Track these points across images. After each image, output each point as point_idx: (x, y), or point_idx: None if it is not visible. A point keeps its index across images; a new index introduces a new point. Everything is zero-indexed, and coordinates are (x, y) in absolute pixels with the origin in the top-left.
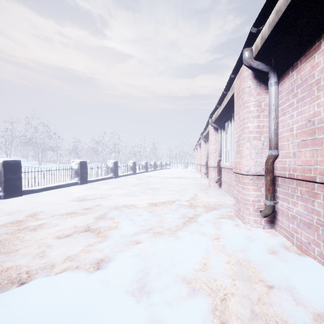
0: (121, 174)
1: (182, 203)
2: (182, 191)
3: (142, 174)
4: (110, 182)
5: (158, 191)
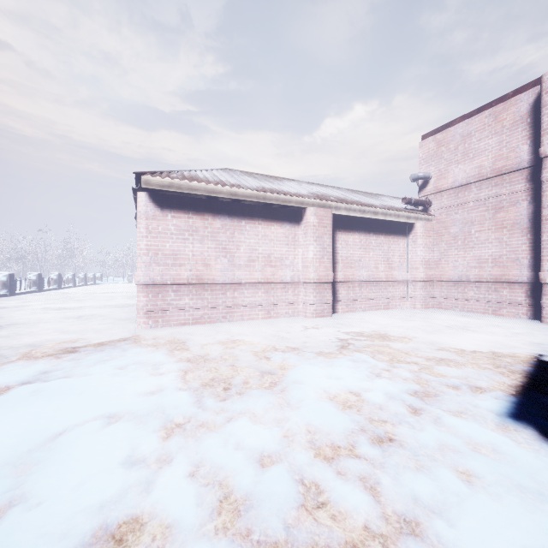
0: (18, 292)
1: (107, 304)
2: (110, 300)
3: (53, 292)
4: (9, 299)
5: (84, 301)
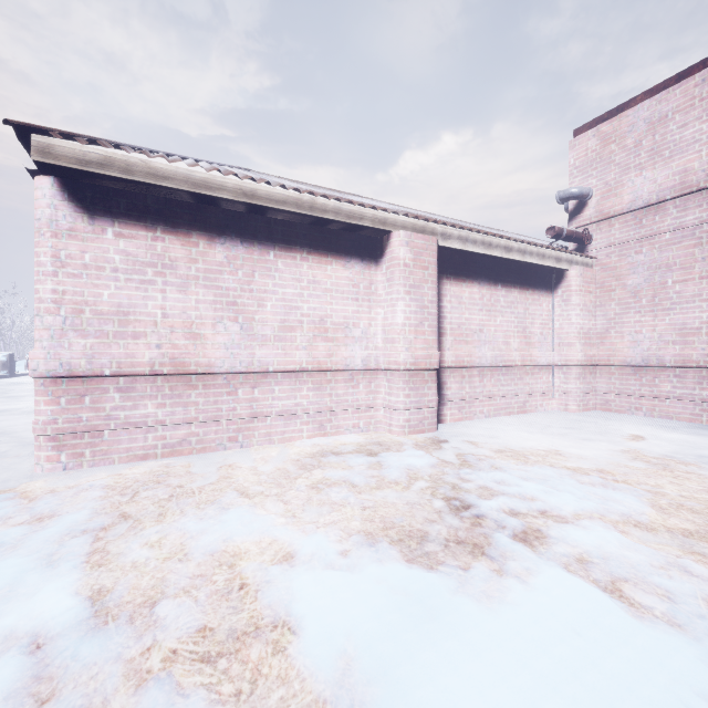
0: None
1: None
2: None
3: None
4: None
5: (21, 399)
